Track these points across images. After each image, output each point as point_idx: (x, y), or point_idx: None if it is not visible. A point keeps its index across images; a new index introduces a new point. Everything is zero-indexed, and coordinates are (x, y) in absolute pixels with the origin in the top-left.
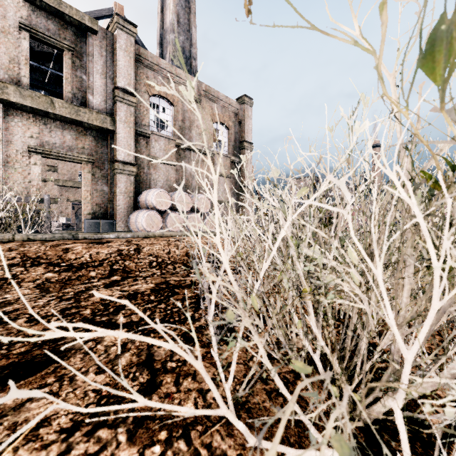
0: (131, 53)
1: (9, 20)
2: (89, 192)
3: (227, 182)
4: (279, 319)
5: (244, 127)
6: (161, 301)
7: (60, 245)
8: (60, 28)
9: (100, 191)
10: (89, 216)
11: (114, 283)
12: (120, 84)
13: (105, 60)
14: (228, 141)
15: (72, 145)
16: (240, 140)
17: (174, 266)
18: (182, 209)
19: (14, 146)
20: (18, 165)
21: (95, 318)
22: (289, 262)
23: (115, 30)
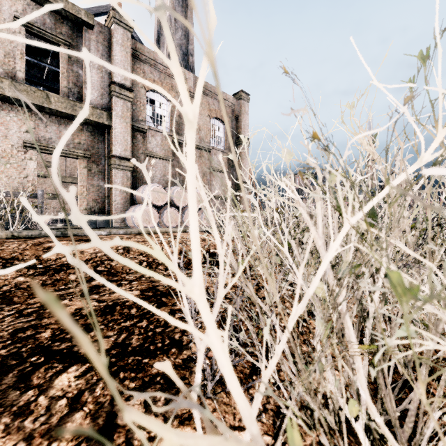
0: (127, 47)
1: (4, 14)
2: (85, 188)
3: (224, 177)
4: (318, 401)
5: (241, 122)
6: (143, 316)
7: (43, 243)
8: (56, 23)
9: (96, 186)
10: (85, 211)
11: (93, 289)
12: (116, 79)
13: (102, 55)
14: (225, 136)
15: (68, 140)
16: (237, 135)
17: (166, 267)
18: (178, 205)
19: (9, 141)
20: (13, 160)
21: (52, 346)
22: (325, 288)
23: (112, 25)
